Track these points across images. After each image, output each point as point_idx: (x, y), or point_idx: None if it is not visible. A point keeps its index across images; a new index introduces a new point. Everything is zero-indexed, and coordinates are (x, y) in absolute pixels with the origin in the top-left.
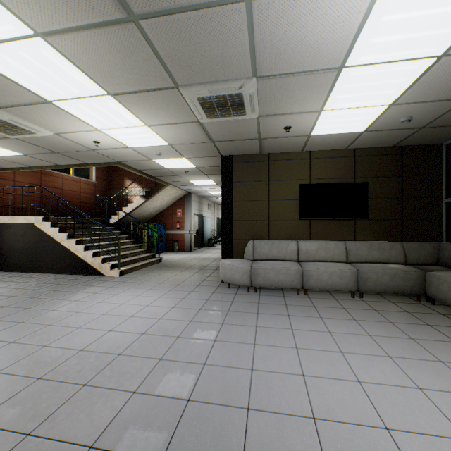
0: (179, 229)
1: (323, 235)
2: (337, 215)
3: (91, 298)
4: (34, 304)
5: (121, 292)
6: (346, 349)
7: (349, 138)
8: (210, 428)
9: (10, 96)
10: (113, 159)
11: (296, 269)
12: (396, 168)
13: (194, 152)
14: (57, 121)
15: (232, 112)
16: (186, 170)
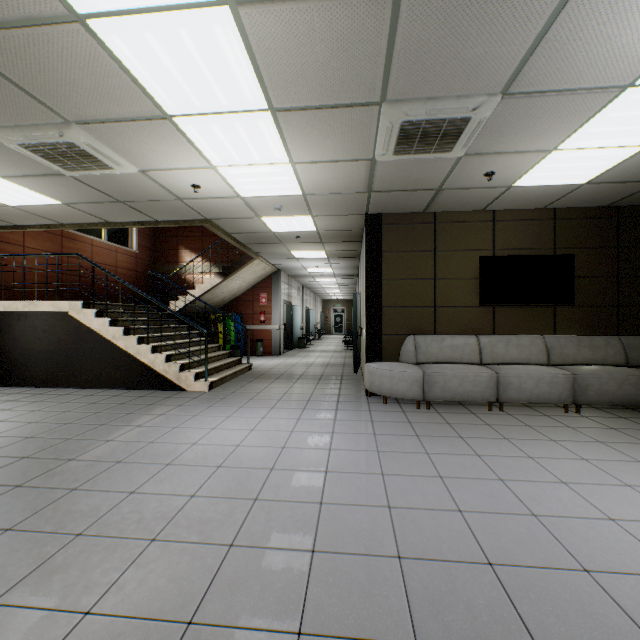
0: (263, 322)
1: (512, 328)
2: (532, 300)
3: (195, 423)
4: (112, 433)
5: (233, 413)
6: (630, 482)
7: (558, 192)
8: (563, 603)
9: (111, 104)
10: (201, 215)
11: (488, 375)
12: (610, 237)
13: (331, 207)
14: (157, 150)
15: (435, 146)
16: (298, 235)
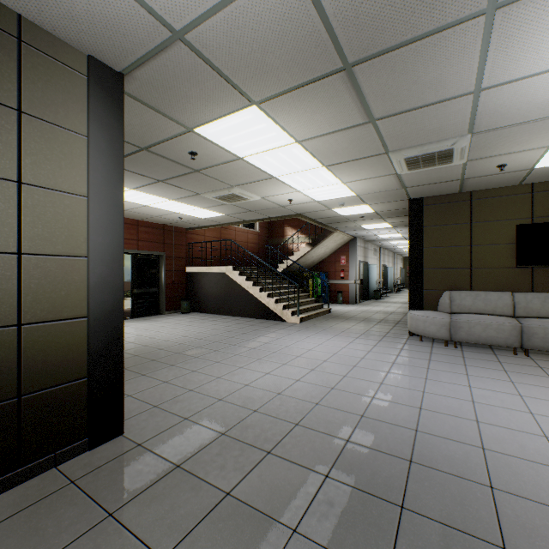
0: (342, 278)
1: None
2: None
3: (289, 337)
4: (249, 337)
5: (311, 335)
6: None
7: None
8: (446, 424)
9: (250, 178)
10: (295, 212)
11: (512, 325)
12: None
13: (379, 199)
14: (270, 189)
15: (437, 163)
16: (362, 216)
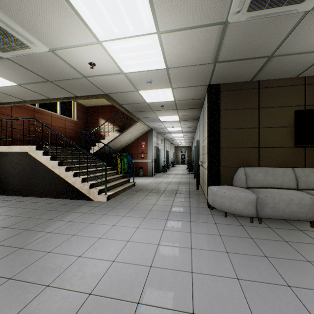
0: (143, 158)
1: None
2: None
3: (89, 231)
4: (27, 240)
5: (117, 221)
6: None
7: None
8: None
9: None
10: (102, 91)
11: (311, 199)
12: None
13: (185, 80)
14: (54, 25)
15: None
16: (162, 105)
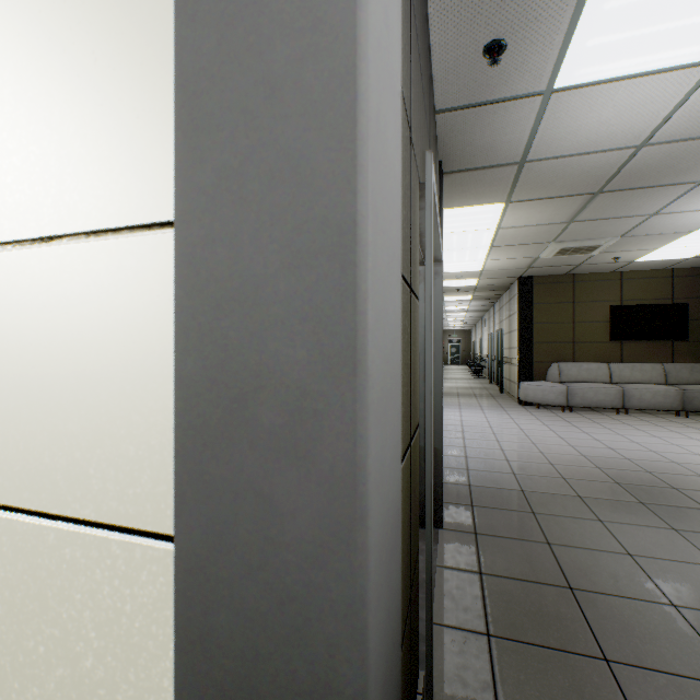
0: None
1: (636, 358)
2: (653, 337)
3: None
4: None
5: None
6: (696, 438)
7: (671, 262)
8: (639, 454)
9: None
10: None
11: (616, 389)
12: None
13: (496, 275)
14: None
15: (580, 253)
16: (458, 288)
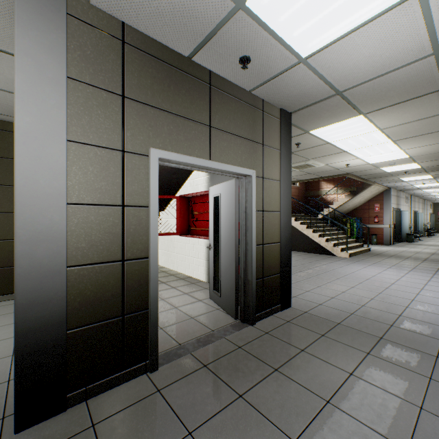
0: (376, 223)
1: None
2: None
3: (348, 267)
4: (316, 265)
5: (366, 266)
6: None
7: None
8: None
9: (326, 153)
10: (345, 172)
11: None
12: None
13: (431, 158)
14: (336, 159)
15: None
16: (405, 171)
